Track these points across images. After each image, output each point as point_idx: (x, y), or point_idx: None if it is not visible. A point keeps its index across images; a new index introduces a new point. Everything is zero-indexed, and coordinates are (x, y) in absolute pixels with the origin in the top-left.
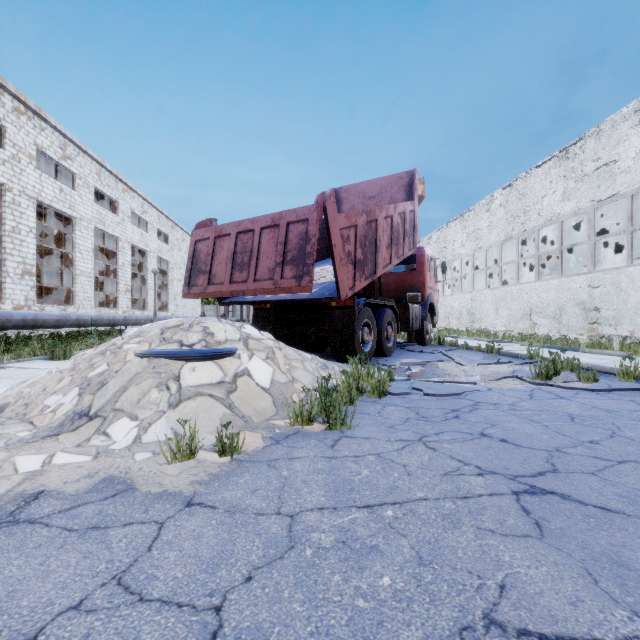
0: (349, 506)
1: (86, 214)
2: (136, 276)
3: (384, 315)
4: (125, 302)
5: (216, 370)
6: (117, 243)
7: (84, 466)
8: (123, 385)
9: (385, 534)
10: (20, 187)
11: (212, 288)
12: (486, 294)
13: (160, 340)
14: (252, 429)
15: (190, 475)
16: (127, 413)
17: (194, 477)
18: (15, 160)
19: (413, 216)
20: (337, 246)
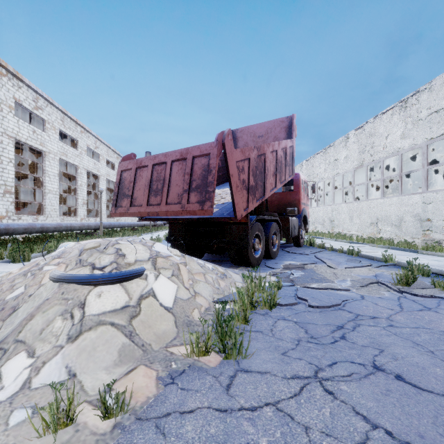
0: None
1: (53, 149)
2: (92, 193)
3: (270, 227)
4: (82, 212)
5: (122, 294)
6: (76, 170)
7: None
8: (30, 312)
9: None
10: (2, 129)
11: (133, 209)
12: (343, 207)
13: (76, 262)
14: (149, 362)
15: None
16: (27, 346)
17: None
18: None
19: (292, 150)
20: (234, 176)
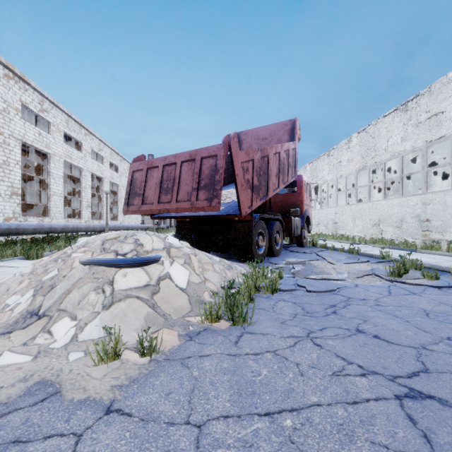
0: (251, 414)
1: (58, 151)
2: (95, 195)
3: (274, 226)
4: (86, 214)
5: (143, 275)
6: (81, 172)
7: (23, 368)
8: (68, 288)
9: (286, 451)
10: (9, 132)
11: (145, 207)
12: (346, 209)
13: (100, 250)
14: (170, 326)
15: (112, 378)
16: (69, 313)
17: (115, 381)
18: (5, 112)
19: (294, 152)
20: (239, 175)
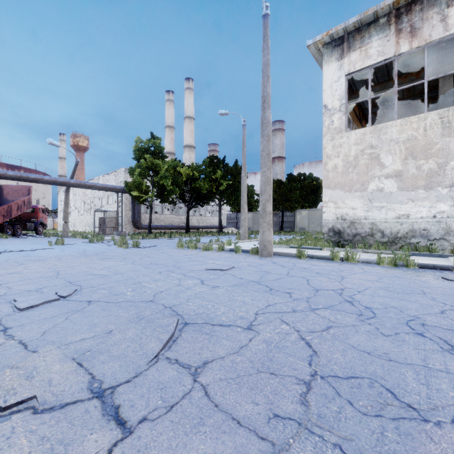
0: None
1: None
2: None
3: (16, 226)
4: None
5: None
6: None
7: None
8: None
9: None
10: None
11: None
12: (78, 218)
13: None
14: None
15: None
16: None
17: None
18: None
19: (30, 199)
20: None
